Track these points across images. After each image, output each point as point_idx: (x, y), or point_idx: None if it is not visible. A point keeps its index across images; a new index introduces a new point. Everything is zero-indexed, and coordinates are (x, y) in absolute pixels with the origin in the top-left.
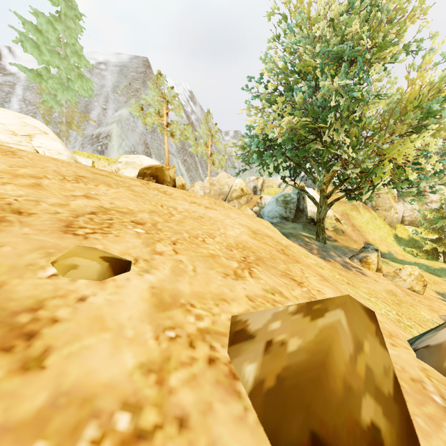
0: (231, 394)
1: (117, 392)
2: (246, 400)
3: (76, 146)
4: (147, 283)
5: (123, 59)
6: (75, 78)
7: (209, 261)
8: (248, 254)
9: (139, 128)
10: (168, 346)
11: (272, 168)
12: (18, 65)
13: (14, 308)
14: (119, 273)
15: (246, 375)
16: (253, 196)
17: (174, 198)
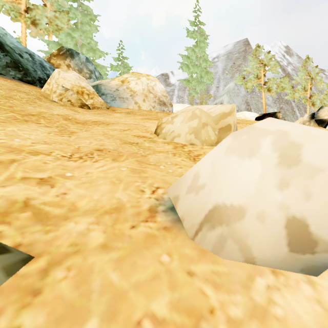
0: None
1: None
2: None
3: None
4: None
5: (229, 48)
6: (204, 75)
7: None
8: None
9: (242, 93)
10: None
11: None
12: (180, 80)
13: None
14: None
15: None
16: None
17: None
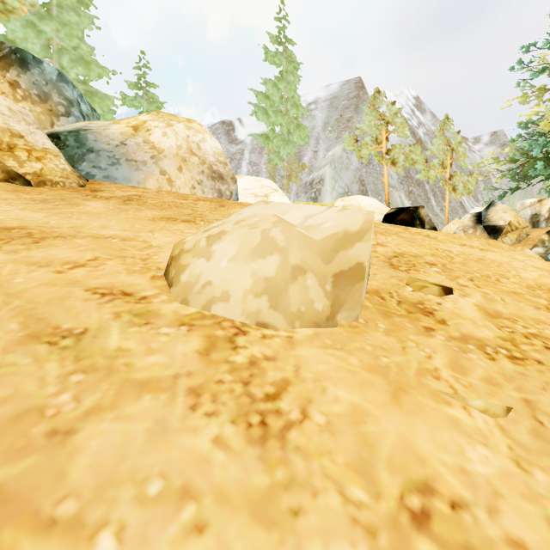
0: None
1: (492, 342)
2: None
3: (291, 197)
4: (471, 303)
5: (333, 90)
6: (294, 130)
7: (513, 296)
8: None
9: (353, 164)
10: (509, 334)
11: None
12: (253, 135)
13: (412, 302)
14: (447, 294)
15: None
16: (530, 230)
17: (442, 242)
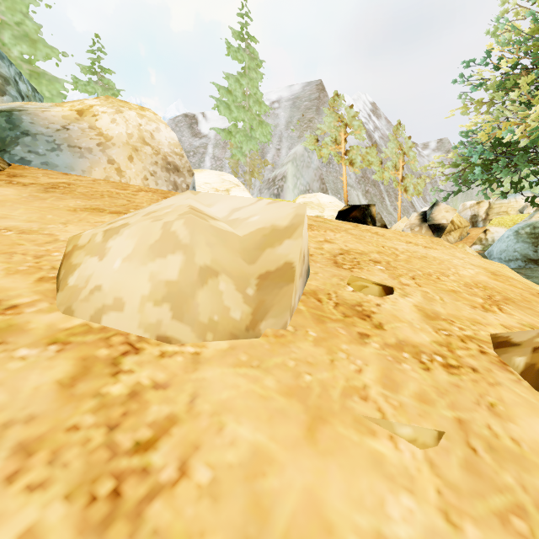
0: (504, 370)
1: (428, 348)
2: (518, 376)
3: (254, 193)
4: (410, 303)
5: (296, 90)
6: (256, 126)
7: (452, 295)
8: (492, 293)
9: (314, 163)
10: (446, 338)
11: (506, 185)
12: (215, 129)
13: (351, 303)
14: (388, 294)
15: (516, 362)
16: (470, 229)
17: (389, 239)
